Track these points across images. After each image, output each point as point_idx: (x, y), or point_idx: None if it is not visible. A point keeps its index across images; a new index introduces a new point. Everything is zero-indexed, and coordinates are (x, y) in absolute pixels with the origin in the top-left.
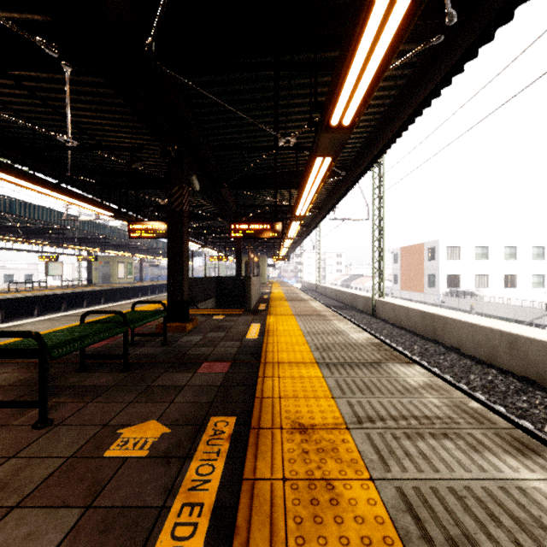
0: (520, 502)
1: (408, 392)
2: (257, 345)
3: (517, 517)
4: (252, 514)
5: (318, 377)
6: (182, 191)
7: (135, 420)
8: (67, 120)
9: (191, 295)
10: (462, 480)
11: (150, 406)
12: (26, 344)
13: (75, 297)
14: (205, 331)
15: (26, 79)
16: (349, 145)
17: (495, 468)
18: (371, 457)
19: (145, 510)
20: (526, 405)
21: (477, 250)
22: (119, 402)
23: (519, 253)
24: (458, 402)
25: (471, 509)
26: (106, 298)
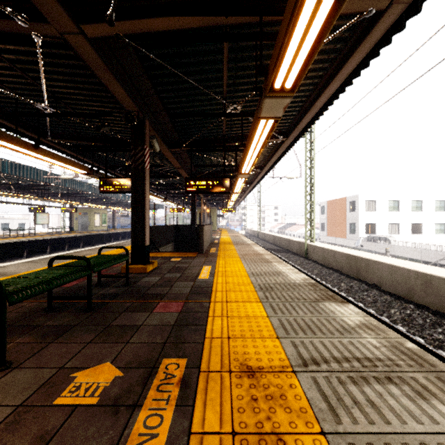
0: None
1: (346, 332)
2: (208, 285)
3: None
4: None
5: (263, 316)
6: (144, 152)
7: (90, 363)
8: (42, 88)
9: (154, 240)
10: (416, 435)
11: (107, 347)
12: None
13: (58, 241)
14: (163, 272)
15: (6, 52)
16: (286, 113)
17: None
18: (320, 405)
19: None
20: (441, 337)
21: (390, 203)
22: (78, 342)
23: (424, 205)
24: (395, 342)
25: None
26: (84, 243)
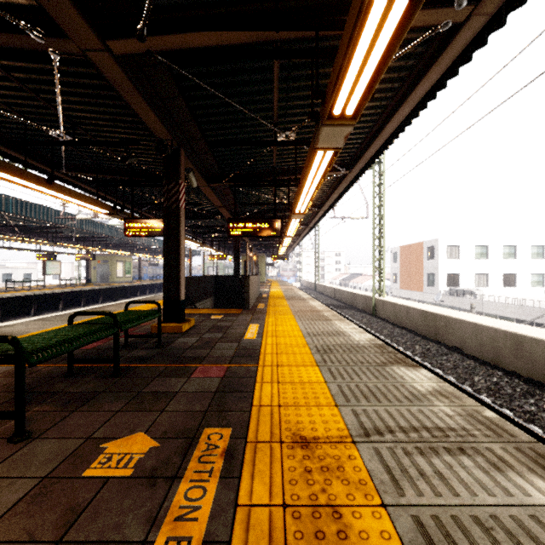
0: None
1: (416, 399)
2: (255, 347)
3: None
4: None
5: (320, 382)
6: (178, 188)
7: (121, 433)
8: (58, 113)
9: (189, 294)
10: (487, 507)
11: (139, 415)
12: (3, 348)
13: (73, 296)
14: (202, 331)
15: (15, 70)
16: (349, 141)
17: (522, 491)
18: (381, 477)
19: None
20: (533, 409)
21: (476, 249)
22: (105, 410)
23: (518, 252)
24: (471, 410)
25: None
26: (104, 297)
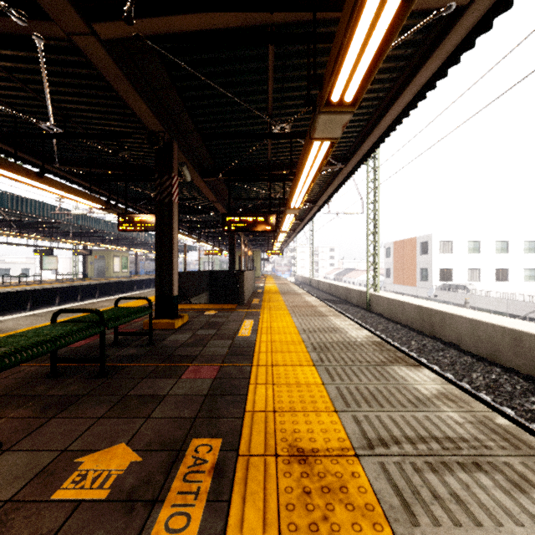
0: None
1: (421, 404)
2: (250, 345)
3: None
4: None
5: (317, 384)
6: (171, 181)
7: (101, 444)
8: (47, 103)
9: (184, 289)
10: None
11: (122, 423)
12: None
13: (69, 290)
14: (195, 328)
15: (2, 59)
16: (345, 135)
17: None
18: (390, 501)
19: None
20: None
21: (469, 245)
22: (86, 417)
23: (511, 247)
24: (482, 417)
25: None
26: (101, 292)
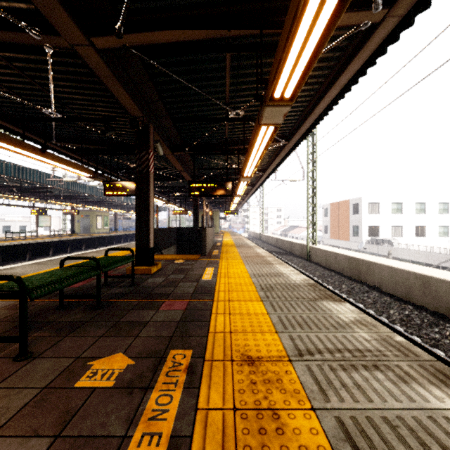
0: (448, 431)
1: (341, 327)
2: (211, 286)
3: (447, 446)
4: (206, 443)
5: (263, 313)
6: (148, 156)
7: (104, 353)
8: (50, 95)
9: (157, 243)
10: (394, 410)
11: (118, 340)
12: (9, 286)
13: (61, 244)
14: (167, 273)
15: (16, 61)
16: (288, 117)
17: (422, 398)
18: (311, 388)
19: (109, 440)
20: (438, 336)
21: (393, 206)
22: (91, 336)
23: (428, 208)
24: (385, 336)
25: (404, 439)
26: (86, 245)
